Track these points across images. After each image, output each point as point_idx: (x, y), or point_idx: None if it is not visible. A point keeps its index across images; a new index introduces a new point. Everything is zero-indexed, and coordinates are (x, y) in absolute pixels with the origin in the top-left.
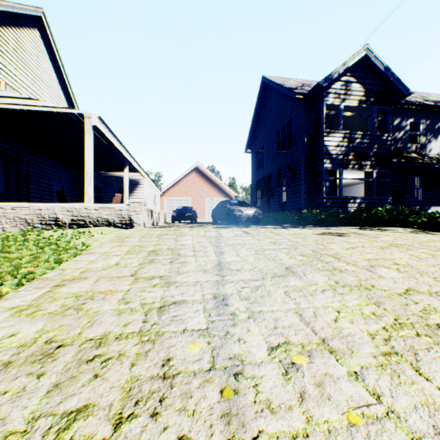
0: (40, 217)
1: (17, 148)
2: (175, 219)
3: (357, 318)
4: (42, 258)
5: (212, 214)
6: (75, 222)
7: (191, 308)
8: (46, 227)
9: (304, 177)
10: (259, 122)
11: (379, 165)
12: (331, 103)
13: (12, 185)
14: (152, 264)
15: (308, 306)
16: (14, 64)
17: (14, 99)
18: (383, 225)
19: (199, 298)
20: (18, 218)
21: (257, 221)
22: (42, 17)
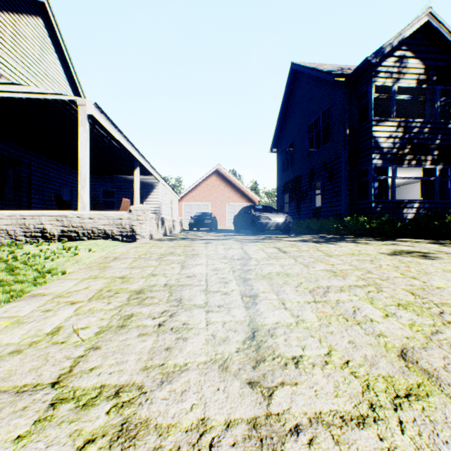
0: (24, 228)
1: (16, 148)
2: (193, 227)
3: None
4: None
5: (234, 222)
6: (65, 234)
7: None
8: (31, 240)
9: (345, 177)
10: (287, 116)
11: (444, 160)
12: (382, 84)
13: (8, 190)
14: (120, 333)
15: None
16: (11, 54)
17: None
18: None
19: None
20: None
21: (287, 230)
22: (45, 3)
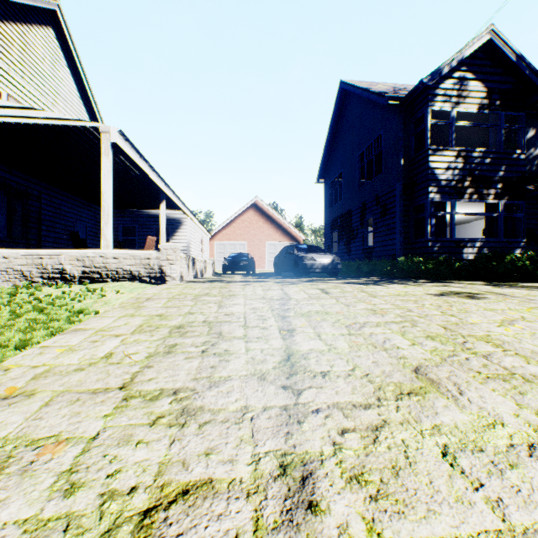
0: (41, 268)
1: (24, 178)
2: (227, 269)
3: None
4: (1, 338)
5: (274, 263)
6: (87, 275)
7: (222, 521)
8: (48, 282)
9: (399, 213)
10: (335, 142)
11: (508, 194)
12: (439, 109)
13: (16, 226)
14: (168, 356)
15: (532, 521)
16: (19, 70)
17: (8, 109)
18: (523, 280)
19: (246, 474)
20: (12, 269)
21: (334, 272)
22: (57, 11)
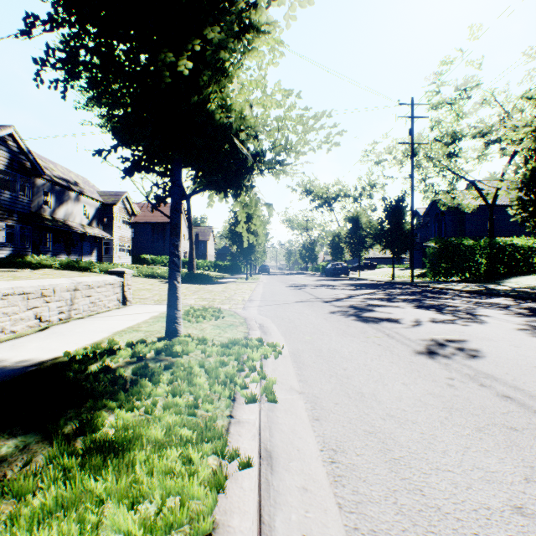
0: None
1: None
2: None
3: None
4: None
5: None
6: None
7: None
8: None
9: None
10: None
11: (23, 221)
12: None
13: None
14: None
15: None
16: None
17: None
18: (32, 267)
19: None
20: None
21: None
22: None
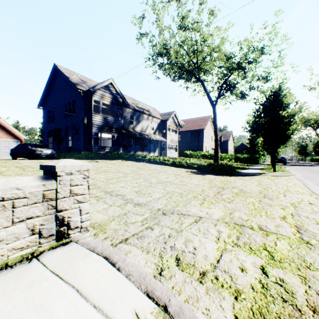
0: None
1: None
2: None
3: (93, 172)
4: None
5: (12, 153)
6: None
7: None
8: None
9: (83, 134)
10: (51, 90)
11: (118, 133)
12: (97, 100)
13: None
14: (26, 169)
15: None
16: None
17: None
18: (116, 159)
19: None
20: None
21: (53, 158)
22: None
